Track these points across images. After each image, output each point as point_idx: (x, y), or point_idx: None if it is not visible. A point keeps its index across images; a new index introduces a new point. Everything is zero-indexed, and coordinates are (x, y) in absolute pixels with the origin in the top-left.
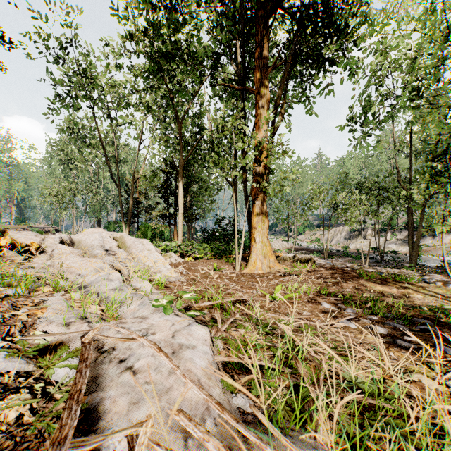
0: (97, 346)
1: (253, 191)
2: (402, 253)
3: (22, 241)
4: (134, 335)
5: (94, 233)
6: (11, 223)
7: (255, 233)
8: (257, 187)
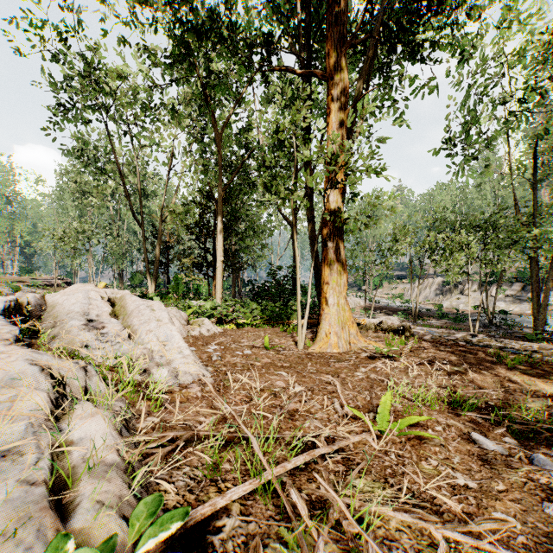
0: None
1: (324, 227)
2: (514, 313)
3: None
4: None
5: (78, 292)
6: (12, 274)
7: (327, 291)
8: (330, 221)
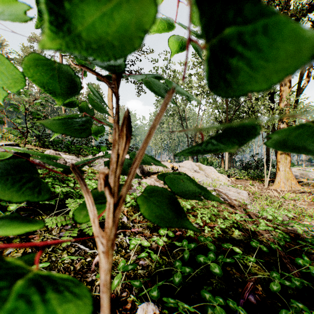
0: (217, 191)
1: None
2: None
3: (167, 165)
4: (226, 190)
5: (188, 163)
6: None
7: (279, 165)
8: None
